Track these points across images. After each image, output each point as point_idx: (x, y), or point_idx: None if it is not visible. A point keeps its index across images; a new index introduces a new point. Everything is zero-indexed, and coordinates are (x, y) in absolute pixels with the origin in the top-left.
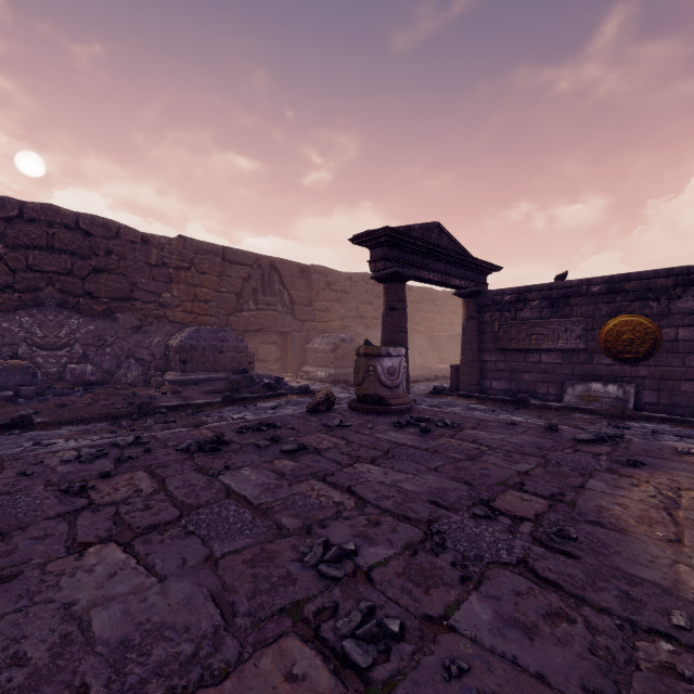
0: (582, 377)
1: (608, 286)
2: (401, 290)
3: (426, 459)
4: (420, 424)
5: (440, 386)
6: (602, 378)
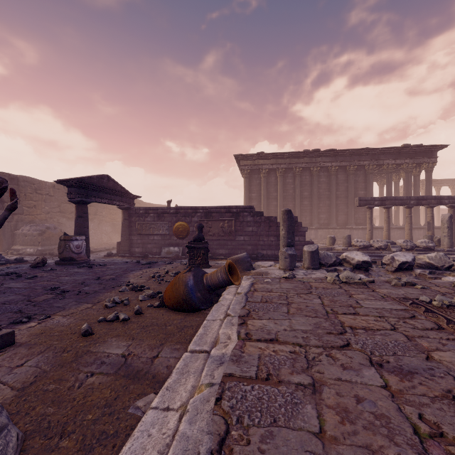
0: (168, 245)
1: (176, 211)
2: (85, 208)
3: (87, 273)
4: (88, 265)
5: (110, 252)
6: (174, 245)
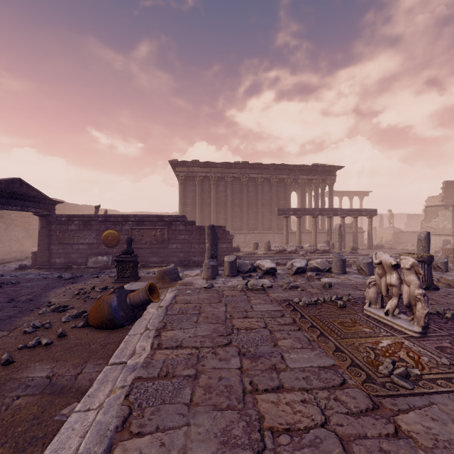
0: (96, 254)
1: (105, 219)
2: None
3: None
4: None
5: (24, 264)
6: (103, 254)
